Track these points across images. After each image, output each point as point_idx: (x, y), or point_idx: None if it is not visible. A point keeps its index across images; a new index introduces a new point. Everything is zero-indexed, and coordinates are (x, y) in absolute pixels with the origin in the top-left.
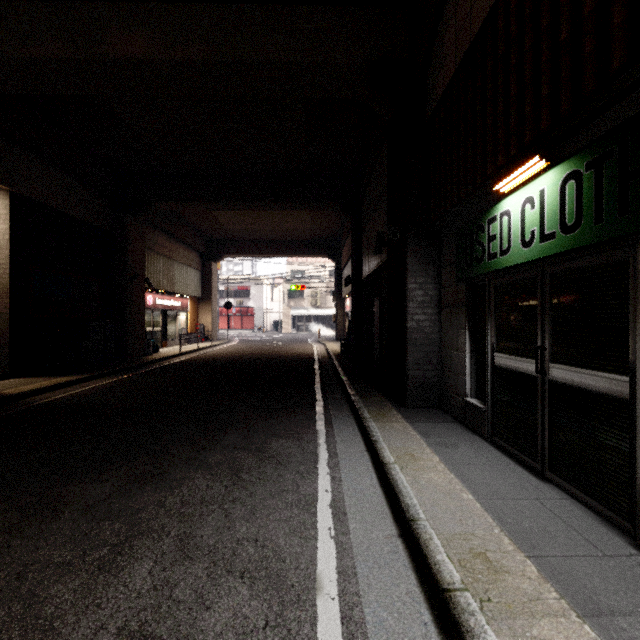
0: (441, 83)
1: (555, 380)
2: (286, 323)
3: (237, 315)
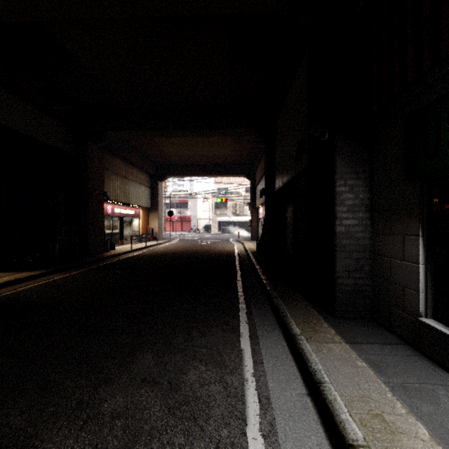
0: None
1: None
2: (214, 227)
3: (178, 221)
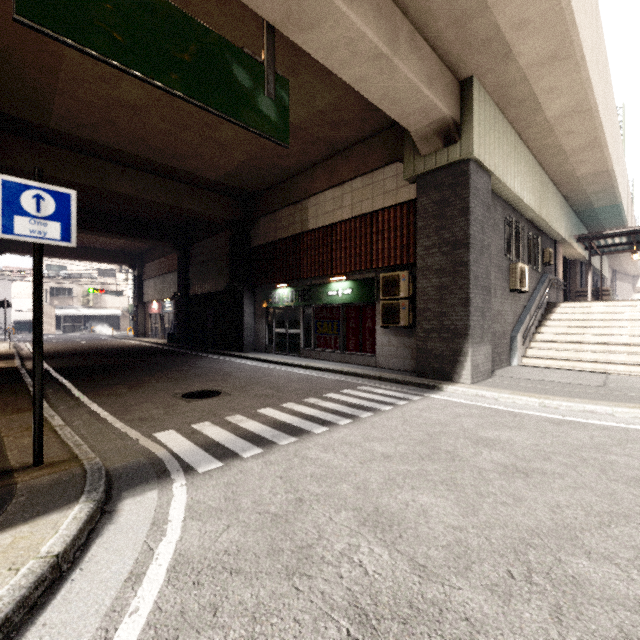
0: (258, 242)
1: (289, 333)
2: (48, 323)
3: None
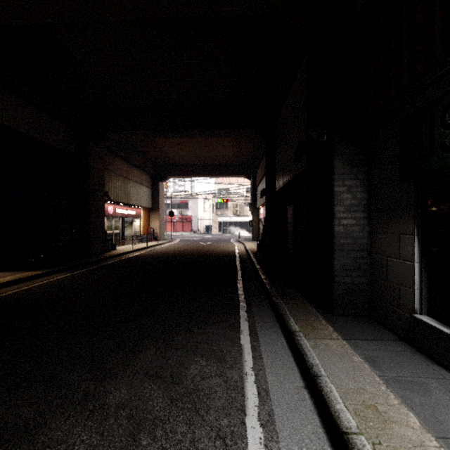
0: None
1: None
2: (214, 227)
3: (179, 221)
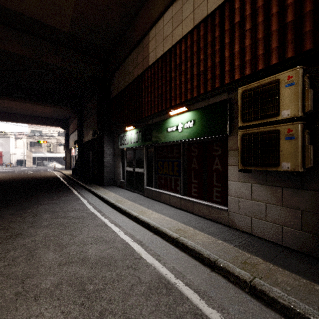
0: (114, 93)
1: (136, 171)
2: (29, 161)
3: None
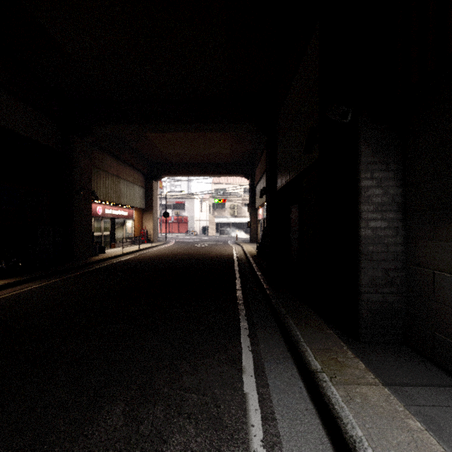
0: None
1: None
2: (211, 228)
3: (175, 222)
